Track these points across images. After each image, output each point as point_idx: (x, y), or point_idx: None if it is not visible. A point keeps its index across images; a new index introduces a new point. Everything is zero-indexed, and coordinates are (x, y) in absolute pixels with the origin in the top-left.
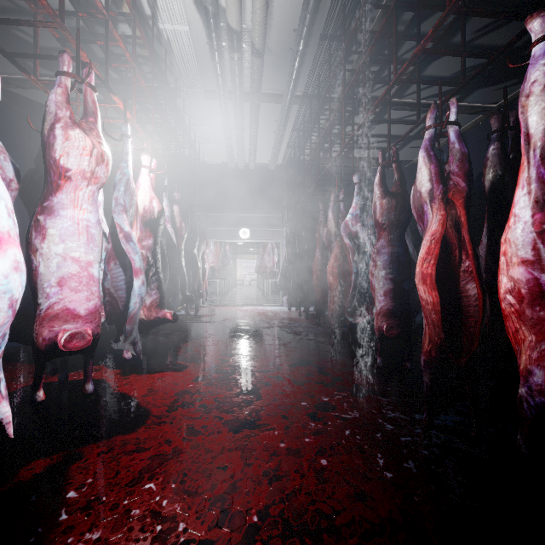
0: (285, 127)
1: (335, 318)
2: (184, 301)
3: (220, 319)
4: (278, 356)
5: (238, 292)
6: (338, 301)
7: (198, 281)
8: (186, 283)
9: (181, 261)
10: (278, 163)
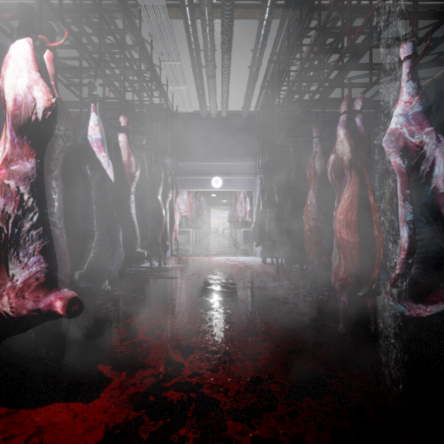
0: (261, 56)
1: (350, 293)
2: (133, 259)
3: (189, 274)
4: (263, 357)
5: (211, 240)
6: (357, 267)
7: (165, 231)
8: (136, 236)
9: (130, 207)
10: (250, 109)
